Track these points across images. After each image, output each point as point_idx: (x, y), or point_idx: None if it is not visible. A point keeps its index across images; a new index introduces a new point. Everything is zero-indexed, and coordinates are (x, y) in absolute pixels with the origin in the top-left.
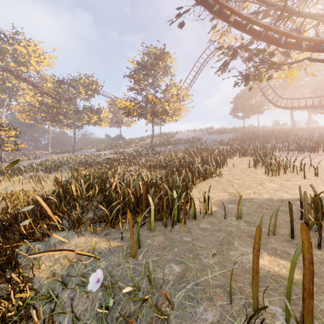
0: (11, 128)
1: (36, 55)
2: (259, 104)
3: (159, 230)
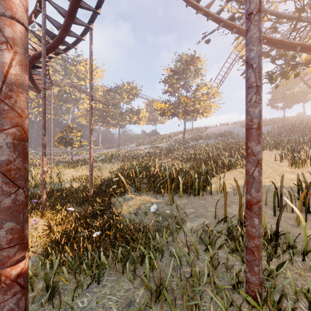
0: (78, 130)
1: None
2: (304, 92)
3: (185, 197)
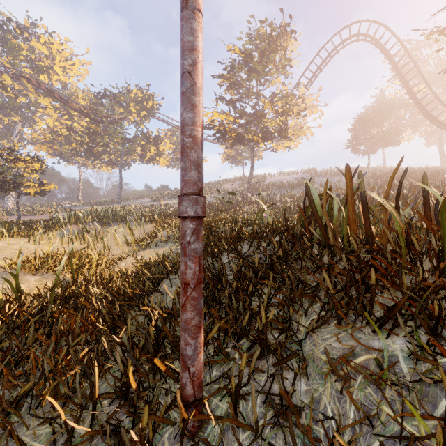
0: (35, 157)
1: (62, 58)
2: (395, 131)
3: None
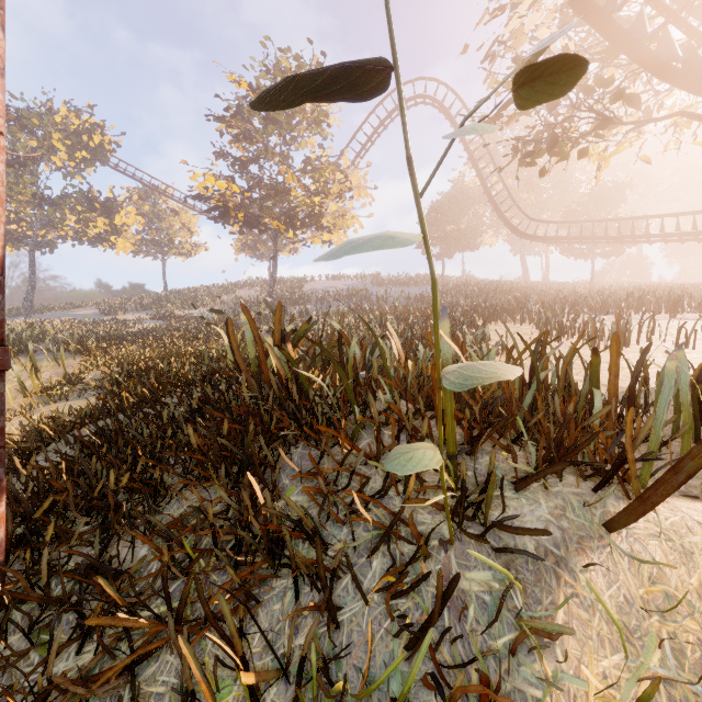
0: None
1: None
2: (473, 231)
3: None
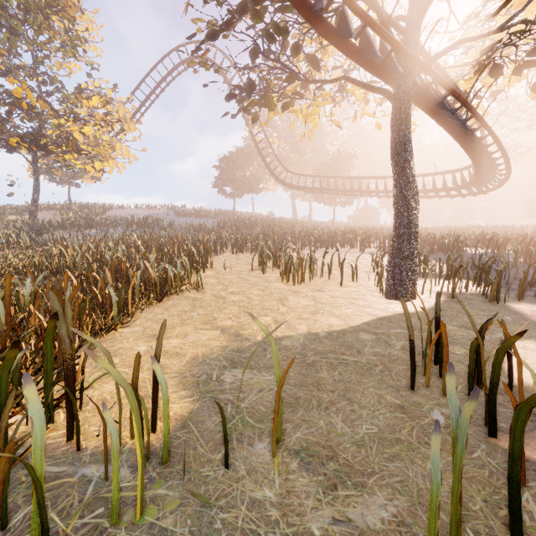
0: None
1: None
2: (256, 178)
3: None
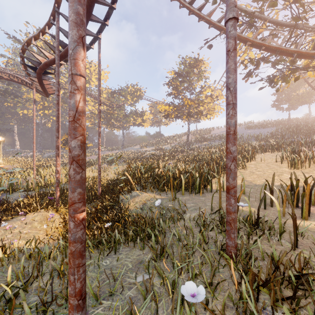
0: None
1: (96, 73)
2: (309, 93)
3: (187, 195)
